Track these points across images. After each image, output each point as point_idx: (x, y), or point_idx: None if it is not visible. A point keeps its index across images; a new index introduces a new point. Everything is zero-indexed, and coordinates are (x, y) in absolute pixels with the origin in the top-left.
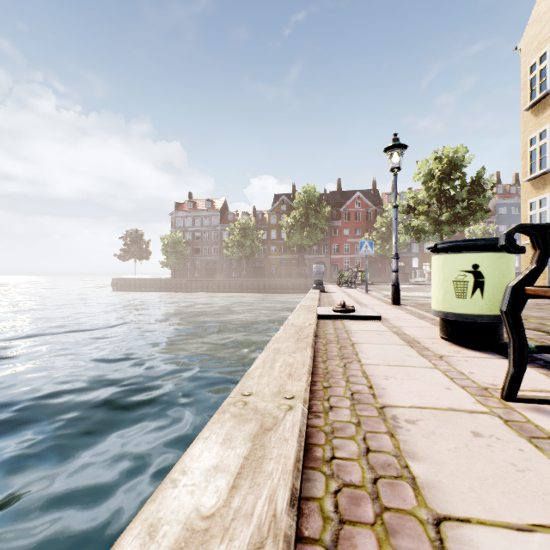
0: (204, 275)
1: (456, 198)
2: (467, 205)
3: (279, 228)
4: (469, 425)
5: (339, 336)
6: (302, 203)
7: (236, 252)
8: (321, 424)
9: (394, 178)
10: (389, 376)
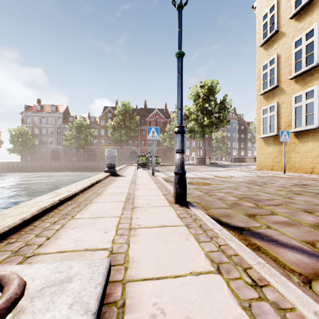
0: (50, 159)
1: (212, 112)
2: (218, 116)
3: (107, 128)
4: None
5: None
6: (121, 112)
7: (73, 143)
8: None
9: (179, 11)
10: None
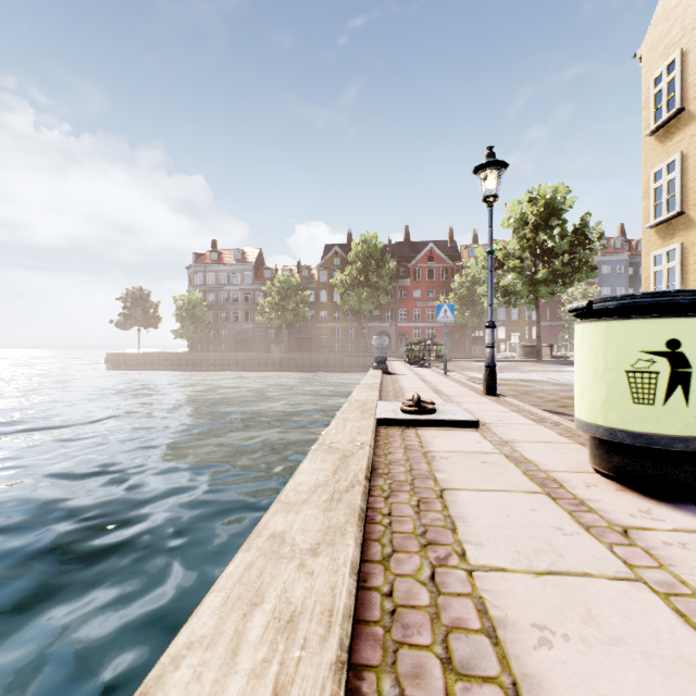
0: (233, 348)
1: (556, 251)
2: (569, 260)
3: (331, 287)
4: None
5: (414, 469)
6: (361, 256)
7: (275, 318)
8: None
9: (489, 211)
10: (549, 628)
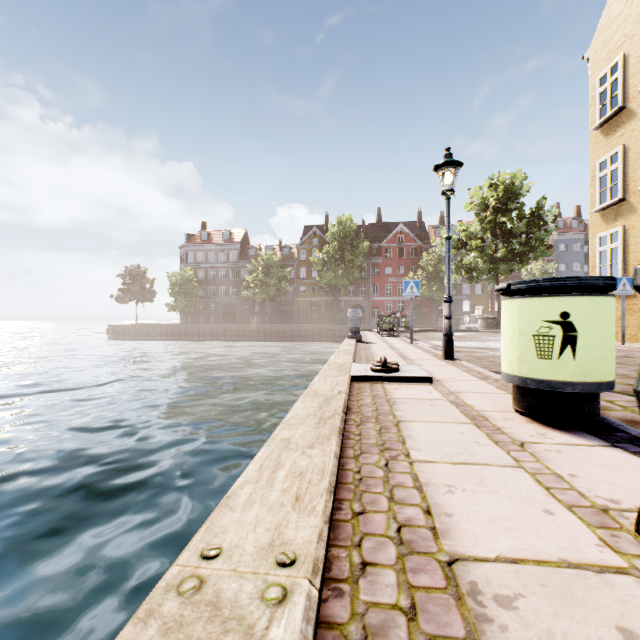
0: (221, 320)
1: (514, 232)
2: (526, 240)
3: (310, 265)
4: (609, 609)
5: (379, 409)
6: (337, 236)
7: (259, 293)
8: (344, 618)
9: (447, 203)
10: (454, 486)
